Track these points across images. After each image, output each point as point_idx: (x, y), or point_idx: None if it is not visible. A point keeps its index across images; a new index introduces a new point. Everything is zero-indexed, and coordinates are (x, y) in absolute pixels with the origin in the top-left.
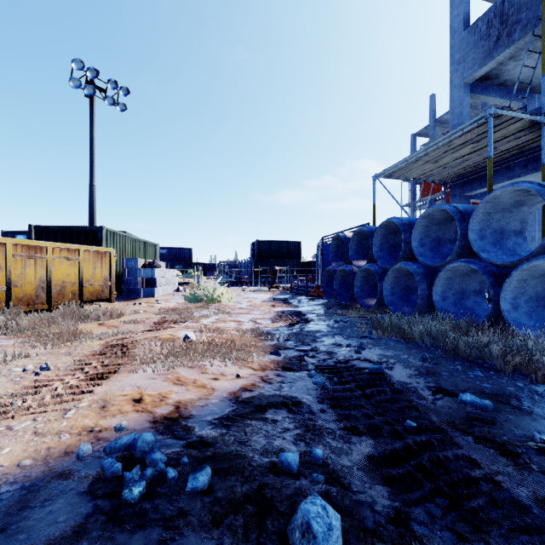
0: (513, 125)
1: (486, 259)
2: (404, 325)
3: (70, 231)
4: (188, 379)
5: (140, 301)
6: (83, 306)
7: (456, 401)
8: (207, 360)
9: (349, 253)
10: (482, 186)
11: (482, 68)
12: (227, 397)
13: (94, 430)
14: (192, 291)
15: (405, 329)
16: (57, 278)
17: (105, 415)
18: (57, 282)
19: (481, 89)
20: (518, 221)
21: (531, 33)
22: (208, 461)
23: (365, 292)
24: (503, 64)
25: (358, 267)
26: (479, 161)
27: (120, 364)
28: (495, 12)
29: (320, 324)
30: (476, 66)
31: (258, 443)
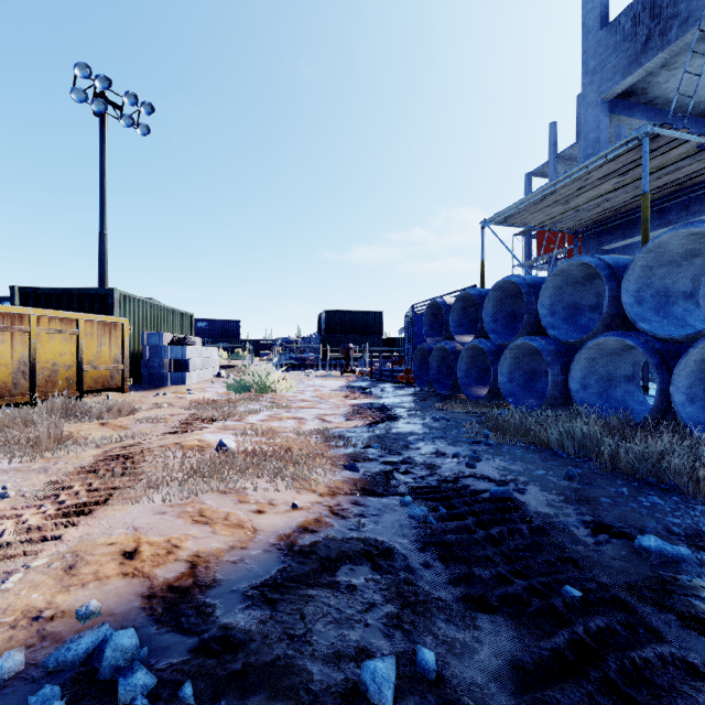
0: (674, 151)
1: (648, 331)
2: (533, 425)
3: (68, 294)
4: (217, 513)
5: (165, 390)
6: (82, 399)
7: (631, 547)
8: (249, 480)
9: (450, 325)
10: (626, 236)
11: (626, 79)
12: (276, 544)
13: (41, 616)
14: (237, 377)
15: (535, 431)
16: (45, 358)
17: (69, 583)
18: (45, 364)
19: (623, 109)
20: (688, 279)
21: (693, 31)
22: (231, 687)
23: (472, 378)
24: (653, 74)
25: (463, 344)
26: (624, 202)
27: (116, 488)
28: (643, 3)
29: (413, 423)
30: (618, 77)
31: (323, 637)
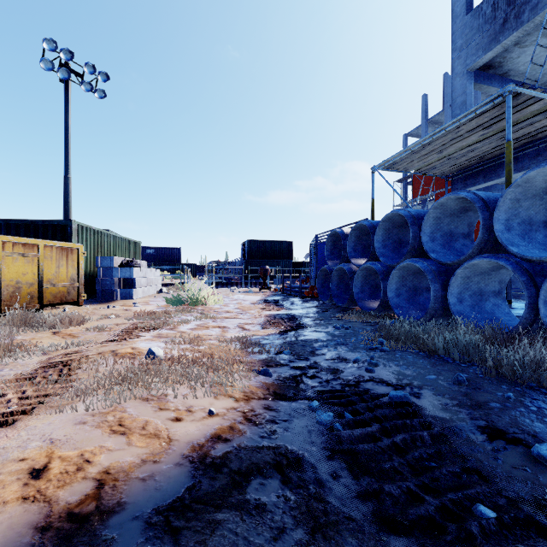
0: (530, 107)
1: (518, 253)
2: (420, 333)
3: (35, 225)
4: (136, 421)
5: (115, 303)
6: (40, 311)
7: (529, 455)
8: (171, 387)
9: (347, 250)
10: (487, 179)
11: (487, 53)
12: (189, 456)
13: None
14: (175, 293)
15: (422, 338)
16: (9, 277)
17: None
18: (9, 282)
19: (483, 79)
20: None
21: (542, 14)
22: None
23: (365, 293)
24: (508, 51)
25: (358, 266)
26: (486, 151)
27: (47, 396)
28: None
29: (318, 331)
30: (480, 52)
31: None
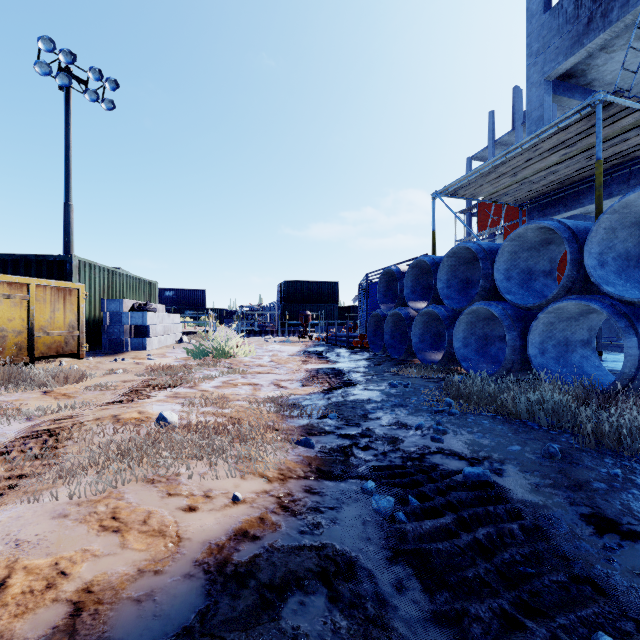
0: (623, 121)
1: (614, 294)
2: (496, 392)
3: (26, 261)
4: (135, 513)
5: (125, 355)
6: (29, 365)
7: None
8: (185, 463)
9: (404, 291)
10: (568, 208)
11: (568, 59)
12: (203, 563)
13: None
14: (198, 343)
15: (498, 398)
16: None
17: None
18: None
19: (563, 90)
20: None
21: (634, 11)
22: None
23: (426, 343)
24: (593, 56)
25: (417, 310)
26: (568, 175)
27: (23, 476)
28: None
29: (371, 390)
30: (560, 57)
31: None
